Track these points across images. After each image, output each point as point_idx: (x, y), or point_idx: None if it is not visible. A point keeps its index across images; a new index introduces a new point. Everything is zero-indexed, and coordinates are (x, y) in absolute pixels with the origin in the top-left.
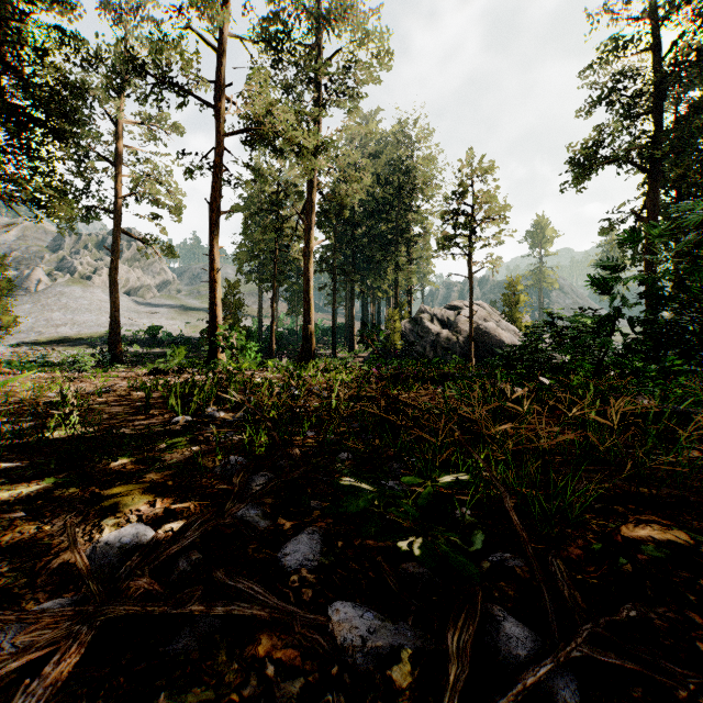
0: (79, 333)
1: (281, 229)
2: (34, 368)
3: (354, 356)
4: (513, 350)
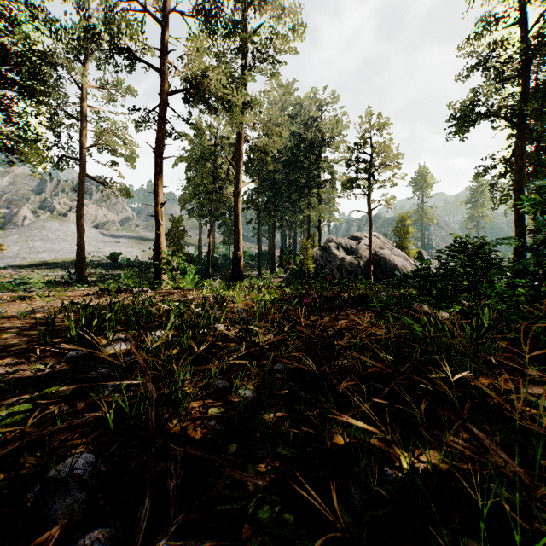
0: (55, 258)
1: (216, 173)
2: (12, 287)
3: (275, 277)
4: (426, 273)
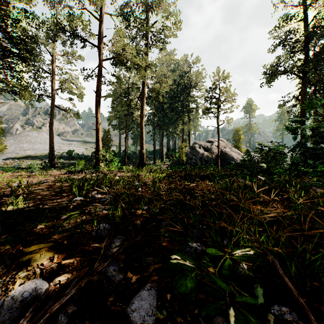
0: (35, 153)
1: (129, 104)
2: (13, 170)
3: (163, 164)
4: (243, 162)
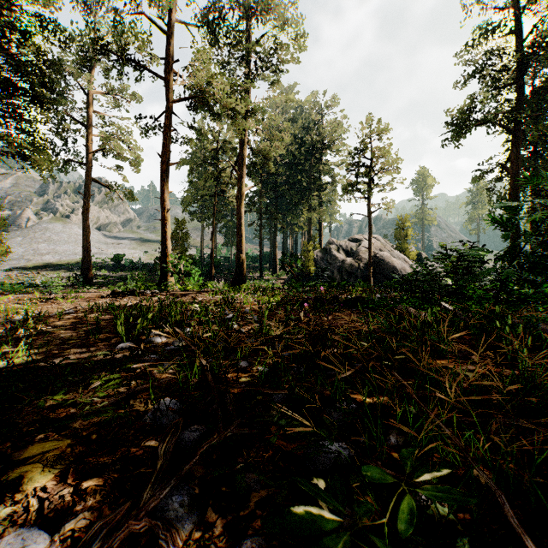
0: (59, 260)
1: (219, 177)
2: (21, 289)
3: (276, 278)
4: (414, 278)
